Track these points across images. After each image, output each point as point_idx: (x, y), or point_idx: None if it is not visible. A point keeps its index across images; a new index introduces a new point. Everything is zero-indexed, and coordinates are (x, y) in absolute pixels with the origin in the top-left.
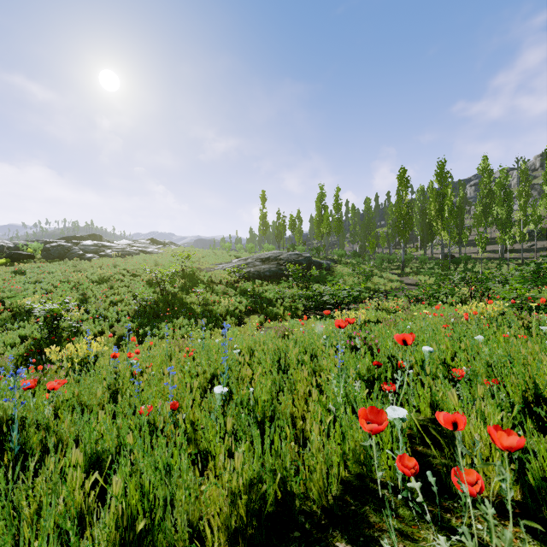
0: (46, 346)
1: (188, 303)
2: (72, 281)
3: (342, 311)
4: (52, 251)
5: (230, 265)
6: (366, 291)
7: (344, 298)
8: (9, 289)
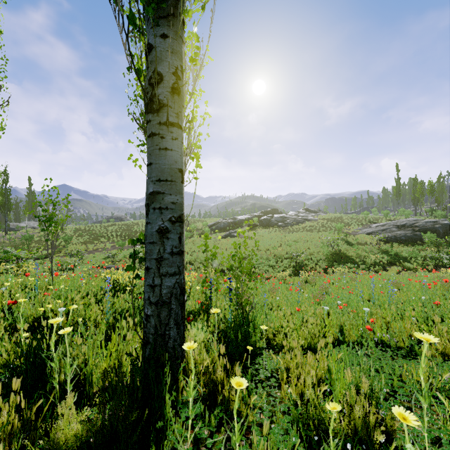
0: (298, 268)
1: (349, 256)
2: (283, 240)
3: None
4: (263, 222)
5: (370, 230)
6: None
7: None
8: (265, 243)
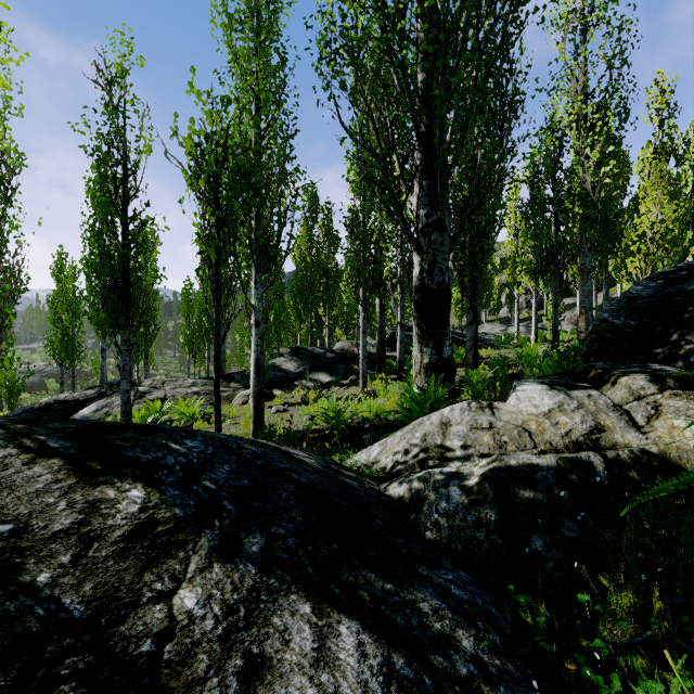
0: None
1: None
2: None
3: None
4: None
5: None
6: None
7: None
8: None
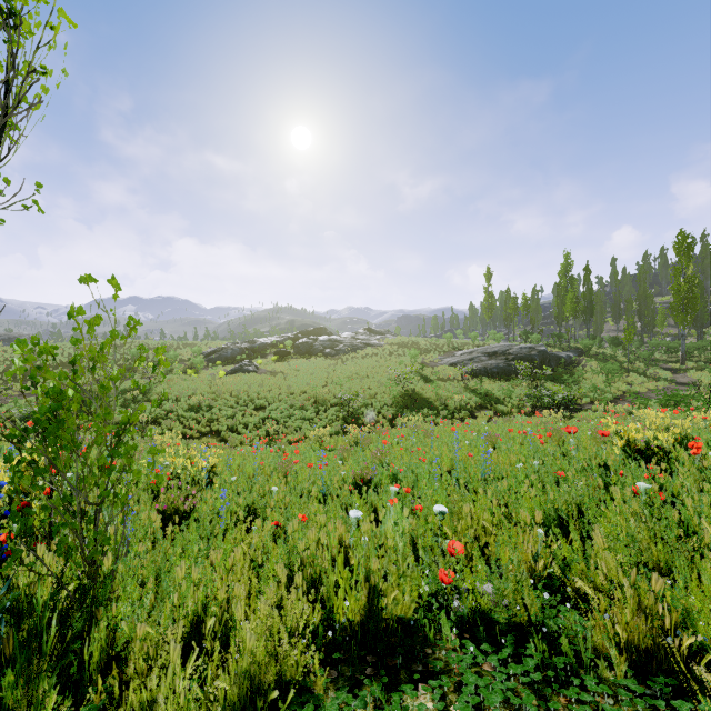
0: (350, 421)
1: (427, 398)
2: (331, 376)
3: (572, 411)
4: (301, 348)
5: (454, 360)
6: (610, 392)
7: (561, 401)
8: (300, 382)
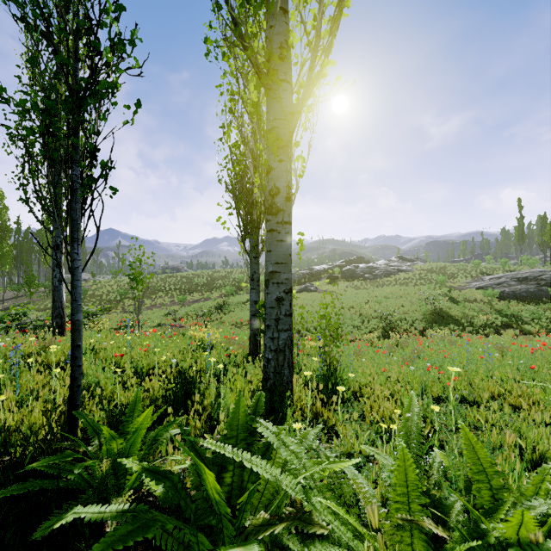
0: (388, 330)
1: (453, 316)
2: (371, 295)
3: None
4: (346, 273)
5: (481, 284)
6: None
7: None
8: (348, 299)
